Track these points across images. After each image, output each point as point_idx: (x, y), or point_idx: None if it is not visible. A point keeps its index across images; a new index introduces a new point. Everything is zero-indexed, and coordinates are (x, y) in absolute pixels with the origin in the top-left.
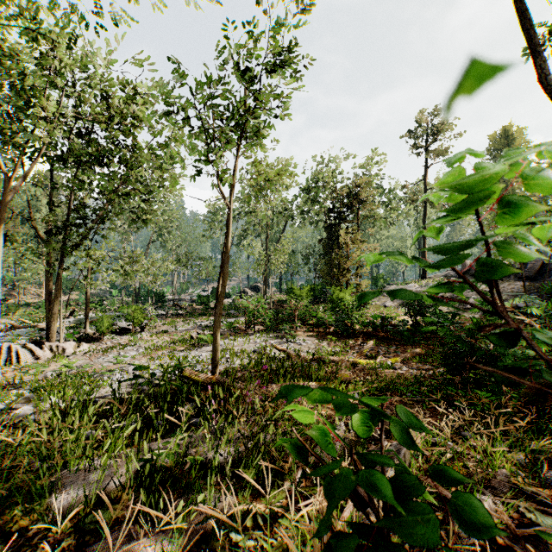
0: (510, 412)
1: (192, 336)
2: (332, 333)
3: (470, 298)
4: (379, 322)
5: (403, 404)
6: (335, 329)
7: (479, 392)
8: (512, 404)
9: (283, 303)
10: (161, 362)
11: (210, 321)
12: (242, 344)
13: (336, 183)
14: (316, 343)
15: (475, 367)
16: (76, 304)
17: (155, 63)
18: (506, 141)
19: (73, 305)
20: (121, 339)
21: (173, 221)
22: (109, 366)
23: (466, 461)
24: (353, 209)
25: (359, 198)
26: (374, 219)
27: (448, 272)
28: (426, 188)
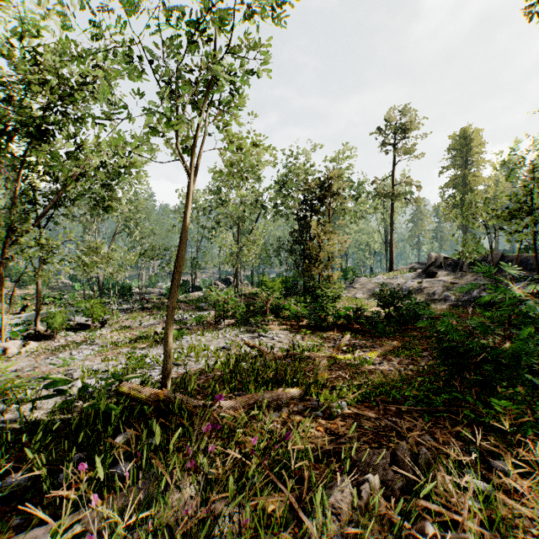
0: (536, 426)
1: (157, 332)
2: (305, 326)
3: (437, 290)
4: (351, 313)
5: (398, 414)
6: (309, 321)
7: (497, 401)
8: (537, 414)
9: (254, 295)
10: (116, 363)
11: (177, 315)
12: (211, 340)
13: (308, 175)
14: (289, 337)
15: (481, 368)
16: (32, 299)
17: (115, 34)
18: (465, 141)
19: (28, 300)
20: (77, 336)
21: (140, 211)
22: (55, 369)
23: (529, 527)
24: (324, 201)
25: (330, 191)
26: (345, 212)
27: (413, 264)
28: (393, 183)
